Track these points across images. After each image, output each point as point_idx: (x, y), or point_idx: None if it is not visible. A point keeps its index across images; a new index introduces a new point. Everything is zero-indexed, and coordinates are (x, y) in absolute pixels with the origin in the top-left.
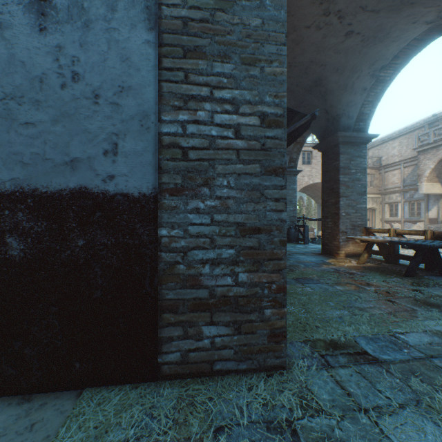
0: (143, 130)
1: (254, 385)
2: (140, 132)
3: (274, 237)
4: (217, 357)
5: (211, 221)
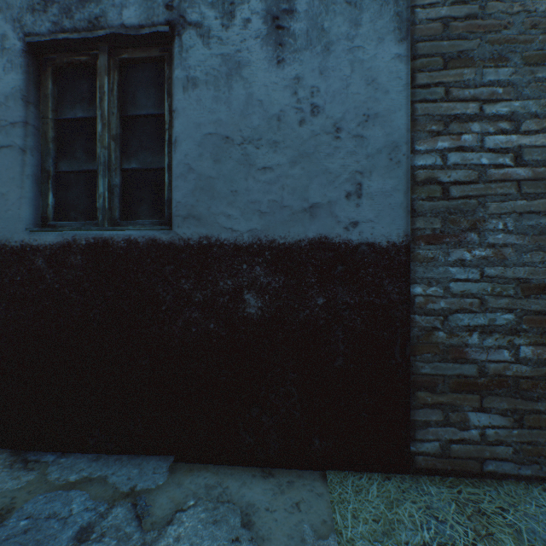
0: (391, 165)
1: None
2: (388, 167)
3: None
4: (489, 454)
5: (480, 276)
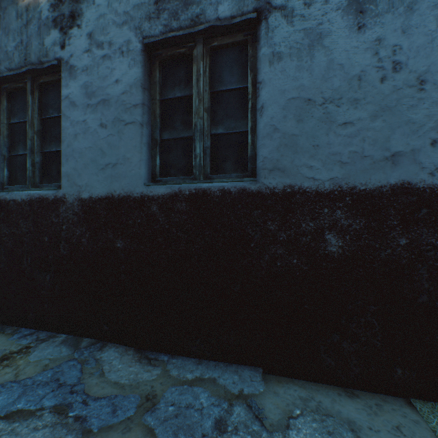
0: None
1: None
2: None
3: None
4: None
5: None
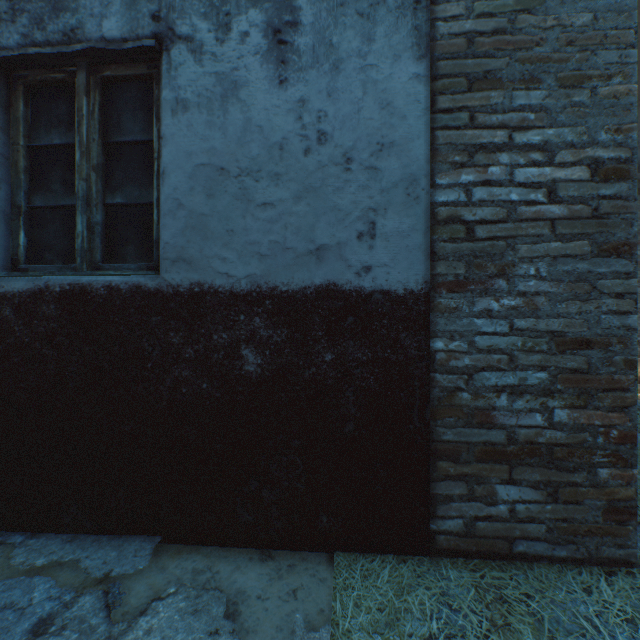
0: (409, 201)
1: (592, 586)
2: (405, 204)
3: (614, 354)
4: (519, 533)
5: (510, 329)
